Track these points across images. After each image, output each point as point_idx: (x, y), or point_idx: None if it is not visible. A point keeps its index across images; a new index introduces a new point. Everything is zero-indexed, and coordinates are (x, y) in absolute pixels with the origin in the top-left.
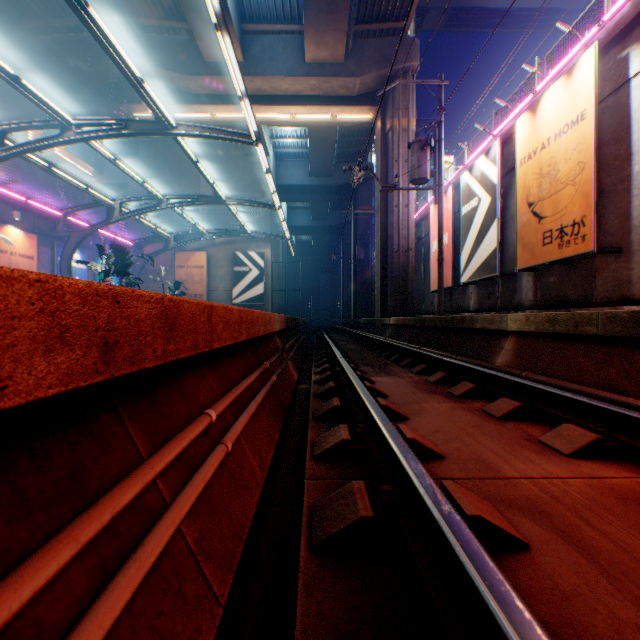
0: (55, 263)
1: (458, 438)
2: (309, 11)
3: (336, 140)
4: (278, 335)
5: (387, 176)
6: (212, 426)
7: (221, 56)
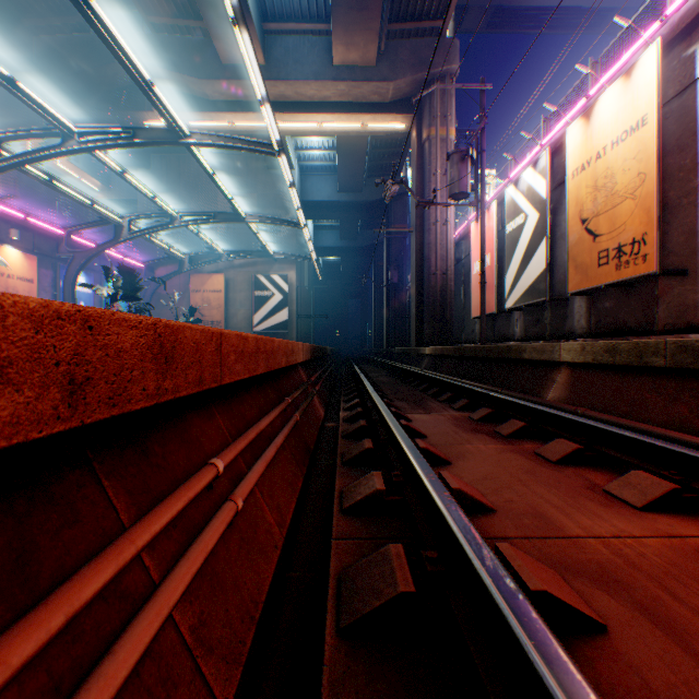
0: (57, 287)
1: (510, 487)
2: (337, 8)
3: (367, 152)
4: (302, 367)
5: (423, 191)
6: (220, 478)
7: (240, 58)
